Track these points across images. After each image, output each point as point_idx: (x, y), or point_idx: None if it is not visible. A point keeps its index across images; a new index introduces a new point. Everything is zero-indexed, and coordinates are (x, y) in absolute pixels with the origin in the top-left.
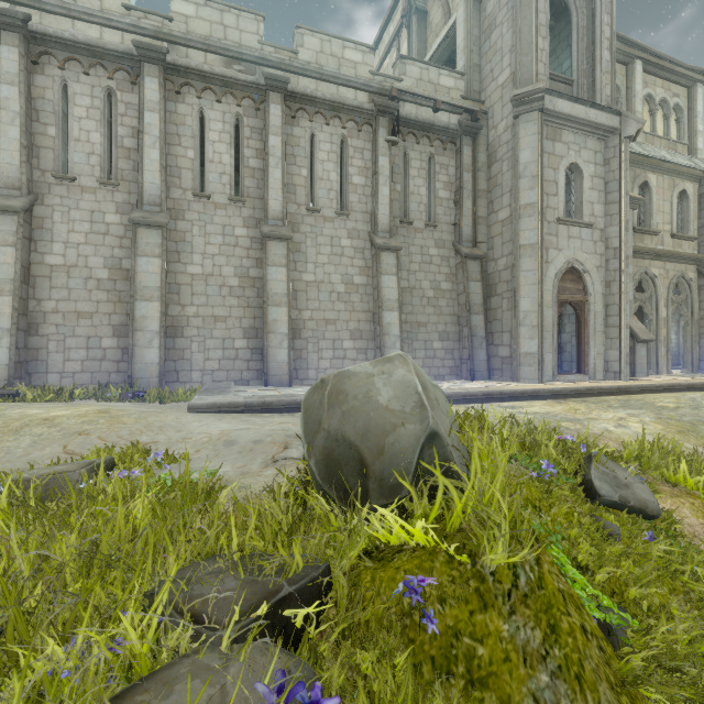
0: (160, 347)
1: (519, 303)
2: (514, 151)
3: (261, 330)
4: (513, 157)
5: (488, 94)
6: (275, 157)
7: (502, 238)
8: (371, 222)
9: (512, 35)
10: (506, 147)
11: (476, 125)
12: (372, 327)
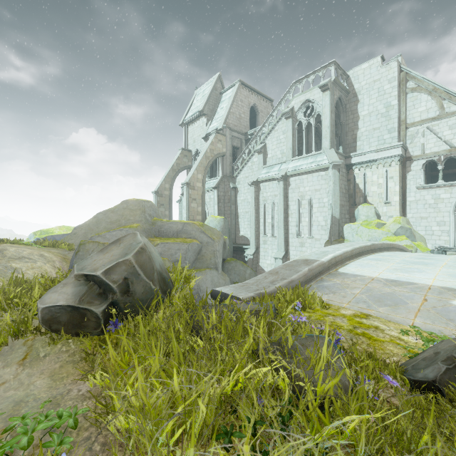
0: None
1: None
2: None
3: None
4: None
5: None
6: None
7: None
8: None
9: None
10: None
11: None
12: None
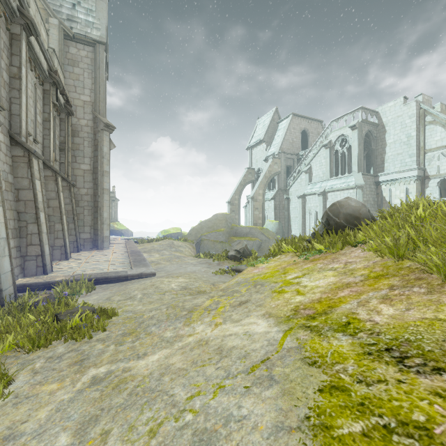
0: (10, 253)
1: (103, 214)
2: (100, 143)
3: (18, 230)
4: (99, 146)
5: (72, 96)
6: (24, 84)
7: (84, 178)
8: (43, 151)
9: (92, 83)
10: (87, 135)
11: (73, 113)
12: (48, 224)
